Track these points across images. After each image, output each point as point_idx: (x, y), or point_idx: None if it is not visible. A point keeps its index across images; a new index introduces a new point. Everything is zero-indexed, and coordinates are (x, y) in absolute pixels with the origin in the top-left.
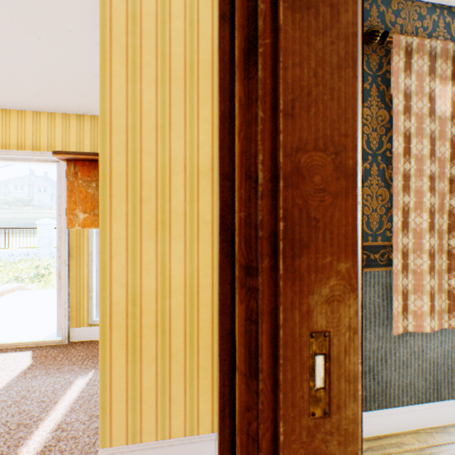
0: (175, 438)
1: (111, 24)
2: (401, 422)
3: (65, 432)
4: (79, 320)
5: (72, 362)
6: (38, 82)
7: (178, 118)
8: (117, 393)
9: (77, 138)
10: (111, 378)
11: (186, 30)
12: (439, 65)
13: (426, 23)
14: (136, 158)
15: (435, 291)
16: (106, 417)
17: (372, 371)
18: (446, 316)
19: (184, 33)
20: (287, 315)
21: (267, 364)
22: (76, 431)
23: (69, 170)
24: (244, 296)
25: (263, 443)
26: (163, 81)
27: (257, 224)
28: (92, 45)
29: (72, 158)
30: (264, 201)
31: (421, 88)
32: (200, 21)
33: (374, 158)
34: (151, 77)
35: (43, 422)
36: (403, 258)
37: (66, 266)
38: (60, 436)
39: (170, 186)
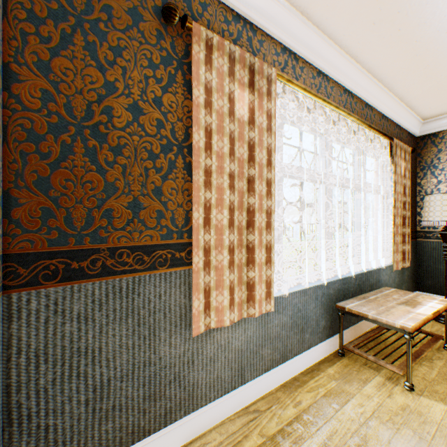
0: None
1: None
2: (208, 420)
3: None
4: None
5: None
6: None
7: None
8: None
9: None
10: None
11: None
12: (238, 69)
13: (232, 29)
14: None
15: (235, 284)
16: None
17: (178, 378)
18: (246, 306)
19: None
20: None
21: None
22: None
23: None
24: None
25: None
26: None
27: None
28: None
29: None
30: None
31: (223, 87)
32: None
33: (181, 149)
34: None
35: None
36: (206, 255)
37: None
38: None
39: None
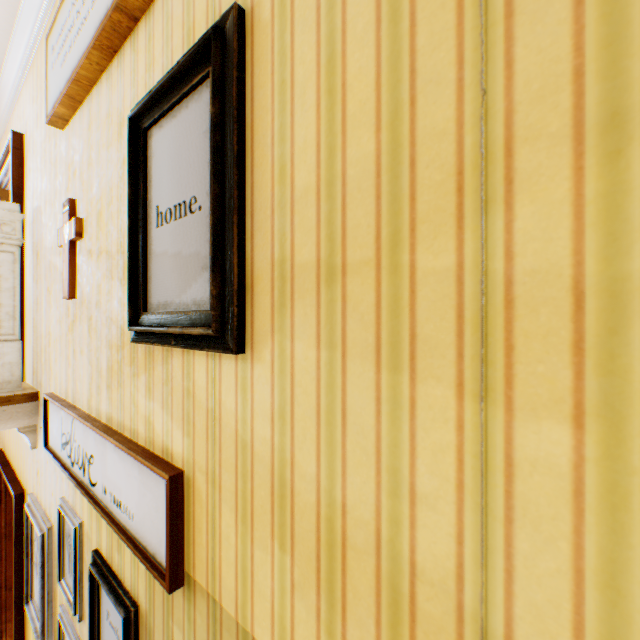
0: None
1: None
2: None
3: None
4: None
5: None
6: None
7: None
8: None
9: None
10: None
11: None
12: None
13: None
14: None
15: None
16: None
17: None
18: None
19: None
20: (10, 546)
21: (6, 556)
22: None
23: None
24: (1, 545)
25: (5, 570)
26: None
27: (4, 532)
28: None
29: None
30: (5, 528)
31: None
32: None
33: None
34: None
35: None
36: None
37: None
38: None
39: None
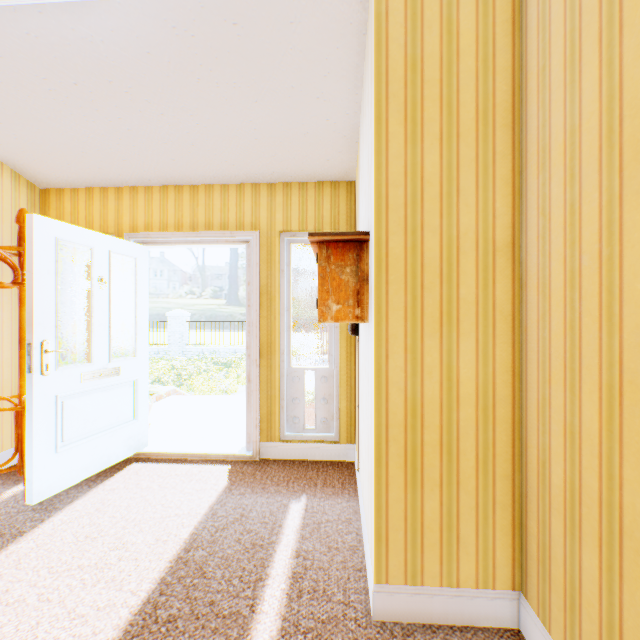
0: (463, 588)
1: (387, 77)
2: None
3: (307, 560)
4: (269, 433)
5: (275, 482)
6: (237, 150)
7: (467, 182)
8: (394, 521)
9: (268, 213)
10: (387, 502)
11: (478, 68)
12: None
13: None
14: (415, 236)
15: None
16: (382, 548)
17: None
18: None
19: (475, 73)
20: None
21: None
22: (320, 562)
23: (320, 255)
24: None
25: None
26: (449, 138)
27: None
28: (312, 99)
29: (325, 240)
30: None
31: None
32: (496, 54)
33: None
34: (433, 134)
35: (278, 546)
36: None
37: (257, 368)
38: (305, 564)
39: (457, 269)
